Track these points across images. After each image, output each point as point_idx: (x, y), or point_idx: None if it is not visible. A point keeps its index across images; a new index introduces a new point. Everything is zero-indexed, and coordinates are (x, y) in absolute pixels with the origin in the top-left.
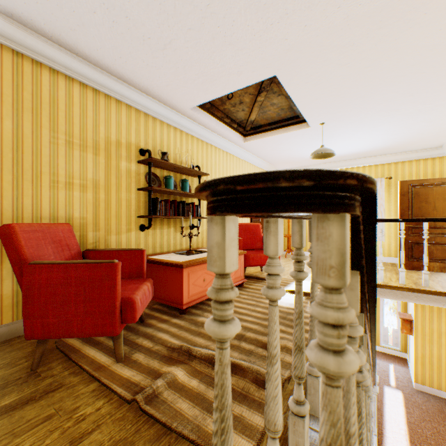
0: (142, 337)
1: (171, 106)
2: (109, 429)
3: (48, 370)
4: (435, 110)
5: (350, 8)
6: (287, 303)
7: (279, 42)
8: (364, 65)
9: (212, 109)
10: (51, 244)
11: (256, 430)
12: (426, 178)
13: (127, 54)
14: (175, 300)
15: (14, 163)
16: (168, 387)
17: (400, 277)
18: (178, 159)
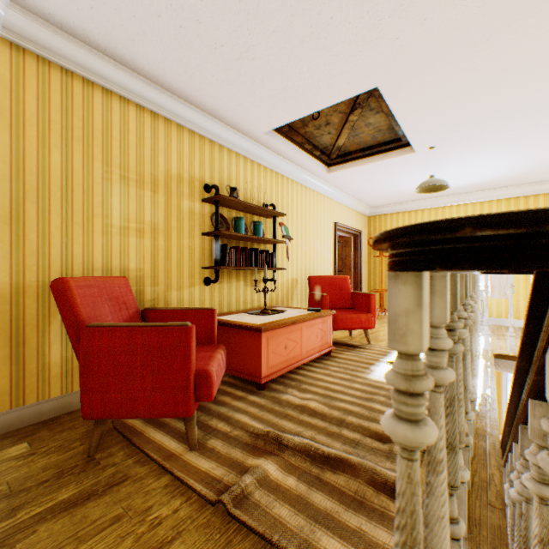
0: (216, 418)
1: (241, 131)
2: (193, 538)
3: (108, 457)
4: None
5: None
6: None
7: (388, 42)
8: (497, 68)
9: (291, 132)
10: (107, 302)
11: None
12: None
13: (194, 67)
14: (252, 371)
15: (63, 204)
16: (258, 485)
17: None
18: (249, 197)
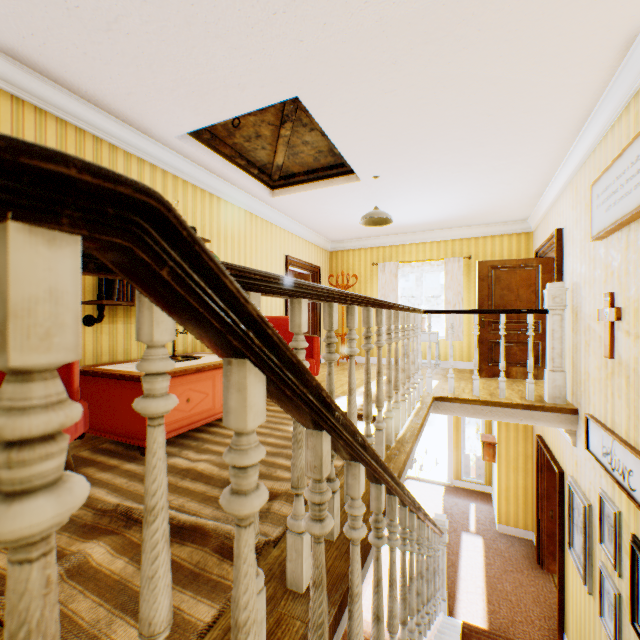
0: None
1: (144, 131)
2: None
3: None
4: (513, 169)
5: (381, 5)
6: None
7: (292, 44)
8: (415, 95)
9: (215, 141)
10: None
11: (192, 629)
12: (510, 258)
13: (45, 31)
14: (135, 433)
15: None
16: (68, 577)
17: (473, 386)
18: None
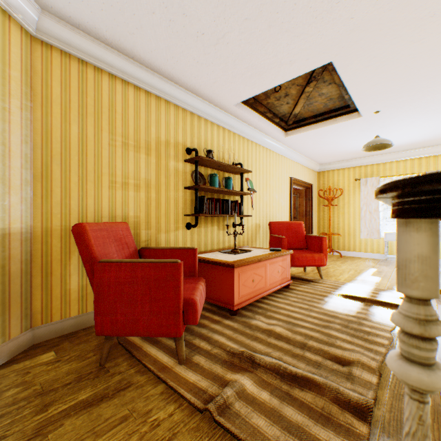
0: (198, 338)
1: (215, 104)
2: (186, 440)
3: (115, 366)
4: None
5: None
6: (344, 309)
7: (343, 22)
8: None
9: (256, 104)
10: (113, 242)
11: None
12: None
13: (179, 53)
14: (225, 300)
15: (79, 165)
16: (237, 397)
17: None
18: (221, 157)
